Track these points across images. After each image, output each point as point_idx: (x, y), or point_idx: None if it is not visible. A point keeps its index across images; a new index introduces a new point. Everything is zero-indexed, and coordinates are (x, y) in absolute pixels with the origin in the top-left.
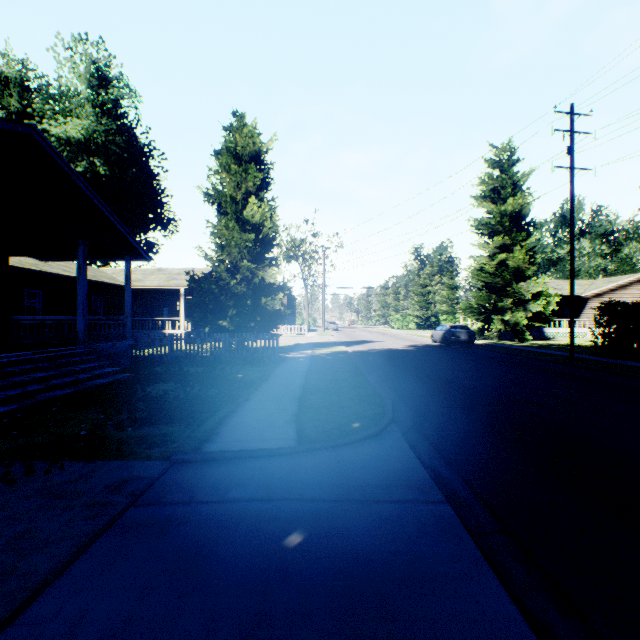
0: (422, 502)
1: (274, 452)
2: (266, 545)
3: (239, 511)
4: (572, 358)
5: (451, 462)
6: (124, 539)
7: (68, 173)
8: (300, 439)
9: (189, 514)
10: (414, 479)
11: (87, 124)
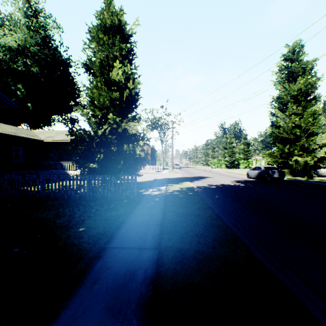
0: None
1: None
2: None
3: None
4: None
5: None
6: None
7: None
8: None
9: None
10: None
11: (21, 37)
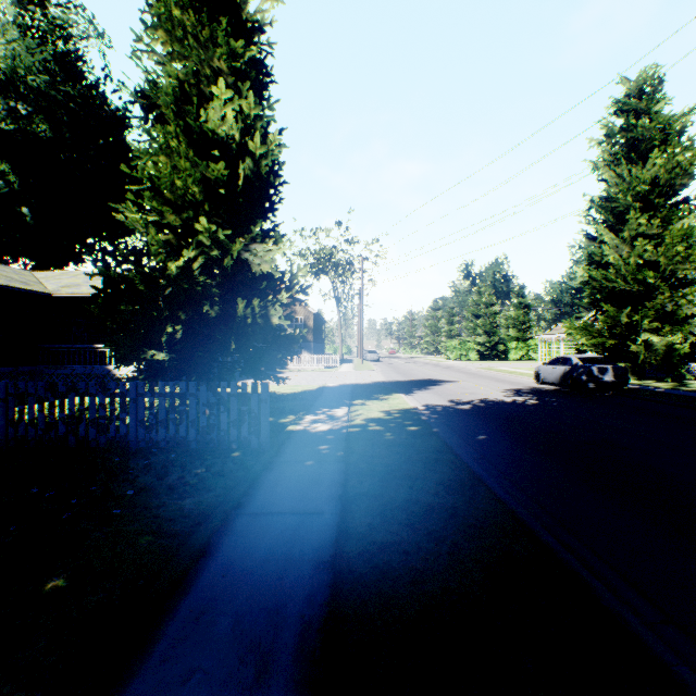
0: None
1: None
2: None
3: None
4: None
5: None
6: None
7: None
8: None
9: None
10: None
11: (2, 47)
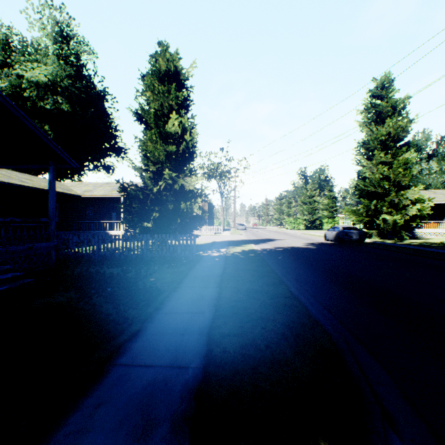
0: None
1: None
2: None
3: None
4: None
5: None
6: None
7: None
8: None
9: None
10: None
11: (51, 70)
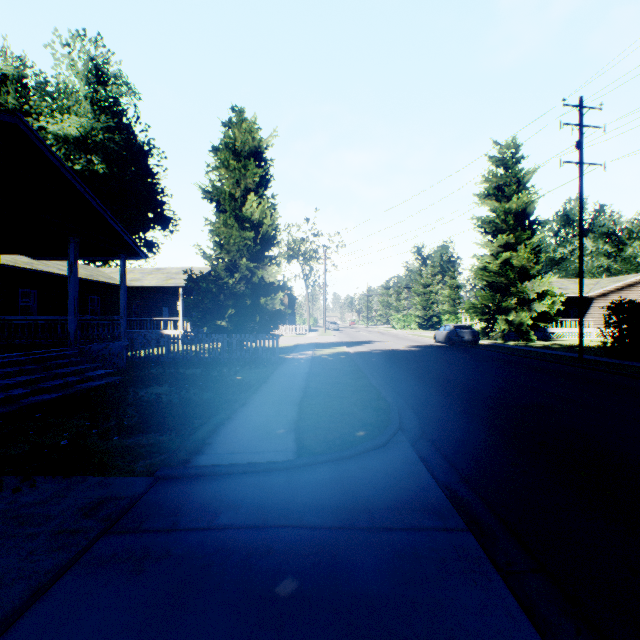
0: (440, 530)
1: (270, 467)
2: (257, 590)
3: (228, 542)
4: (581, 359)
5: (468, 479)
6: (90, 580)
7: (57, 166)
8: (300, 451)
9: (170, 546)
10: (428, 500)
11: (85, 121)
